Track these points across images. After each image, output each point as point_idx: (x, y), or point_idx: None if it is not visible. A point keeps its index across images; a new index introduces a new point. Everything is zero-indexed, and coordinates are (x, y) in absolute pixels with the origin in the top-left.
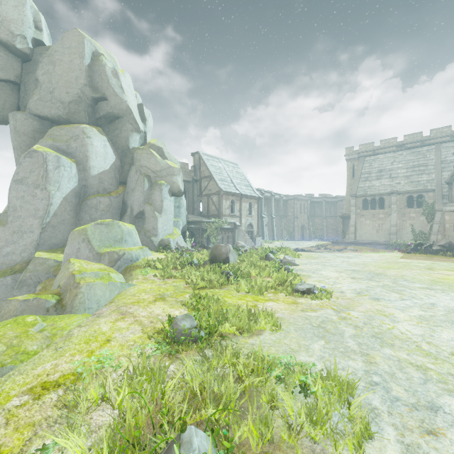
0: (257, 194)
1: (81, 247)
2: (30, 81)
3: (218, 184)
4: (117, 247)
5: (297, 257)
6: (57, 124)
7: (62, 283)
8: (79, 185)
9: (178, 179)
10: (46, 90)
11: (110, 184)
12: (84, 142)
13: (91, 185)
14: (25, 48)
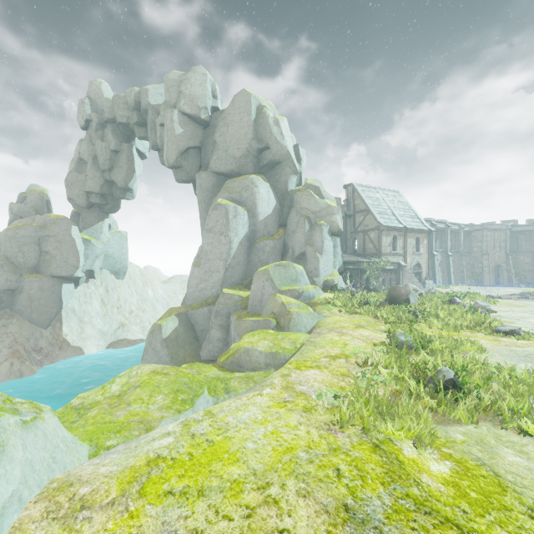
0: (427, 226)
1: (266, 285)
2: (209, 143)
3: (377, 218)
4: (293, 286)
5: (492, 303)
6: (229, 177)
7: (275, 311)
8: (249, 230)
9: (337, 218)
10: (222, 149)
11: (272, 228)
12: (252, 192)
13: (258, 230)
14: (207, 117)
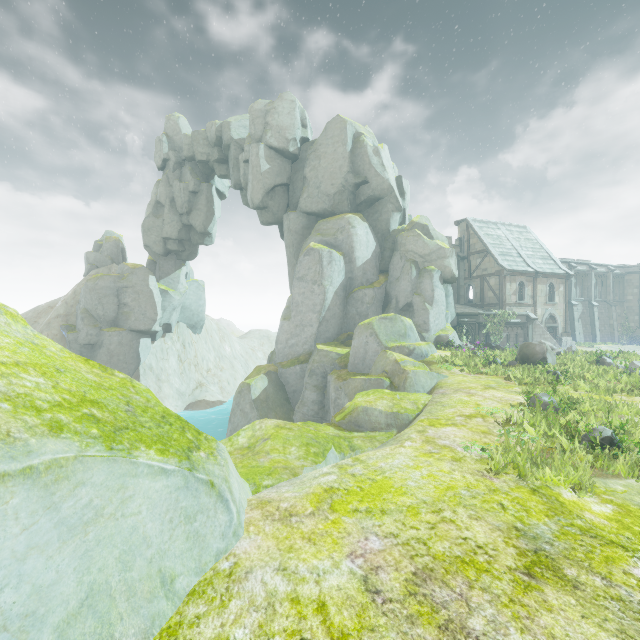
0: (564, 269)
1: (369, 340)
2: (298, 179)
3: (499, 260)
4: (402, 342)
5: None
6: (321, 218)
7: (387, 369)
8: (345, 278)
9: (450, 262)
10: (313, 186)
11: (372, 274)
12: (349, 233)
13: (356, 277)
14: (295, 150)
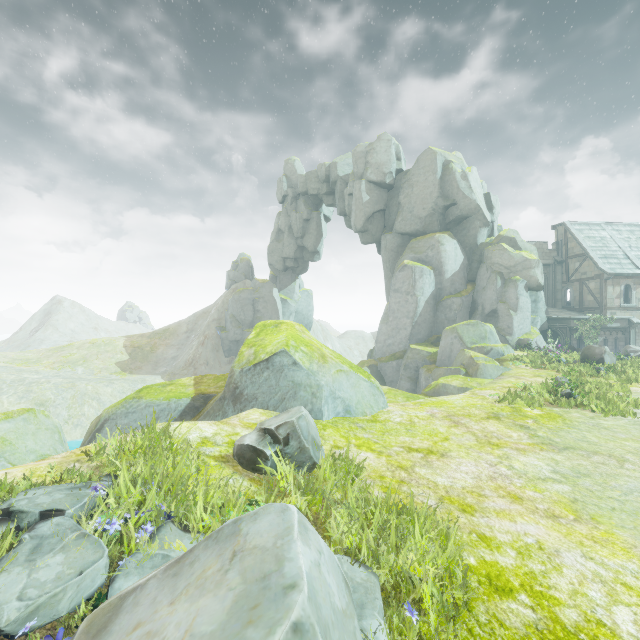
0: None
1: (454, 342)
2: (393, 205)
3: (599, 264)
4: (482, 344)
5: None
6: (413, 237)
7: (464, 362)
8: (435, 289)
9: (536, 272)
10: (407, 211)
11: (459, 284)
12: (438, 250)
13: (444, 288)
14: (391, 181)
